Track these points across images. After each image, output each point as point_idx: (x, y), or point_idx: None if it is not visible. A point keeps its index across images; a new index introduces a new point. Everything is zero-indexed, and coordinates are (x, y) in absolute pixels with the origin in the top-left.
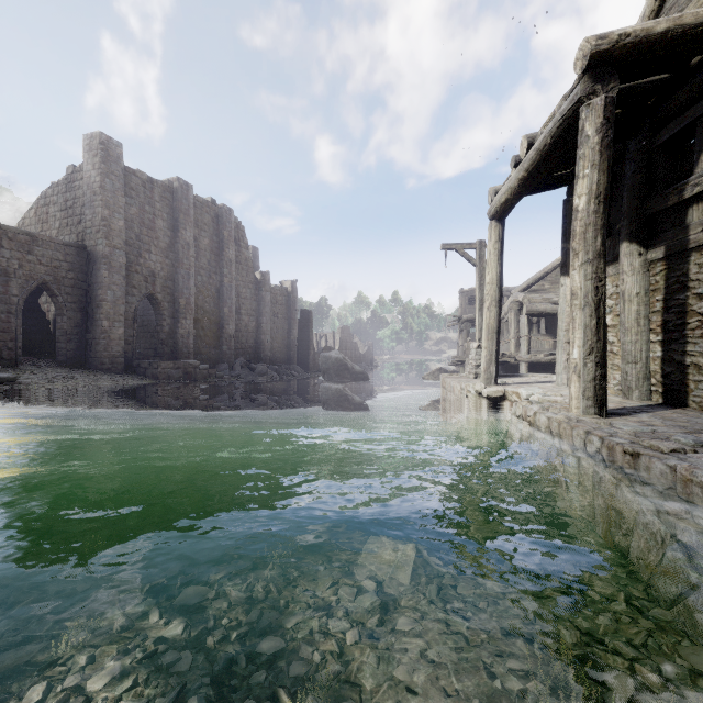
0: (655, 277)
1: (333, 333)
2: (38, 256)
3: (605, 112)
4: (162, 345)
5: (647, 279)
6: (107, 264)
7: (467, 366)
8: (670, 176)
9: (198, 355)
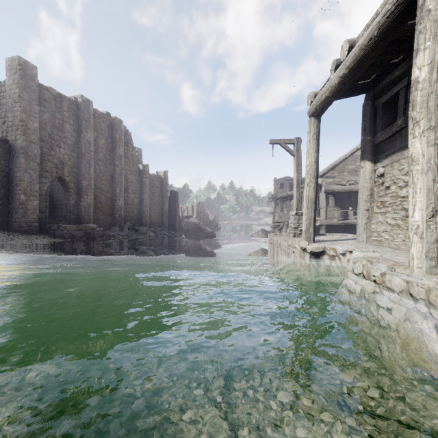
0: None
1: (192, 206)
2: None
3: None
4: (69, 213)
5: None
6: (24, 153)
7: (284, 228)
8: None
9: (97, 220)
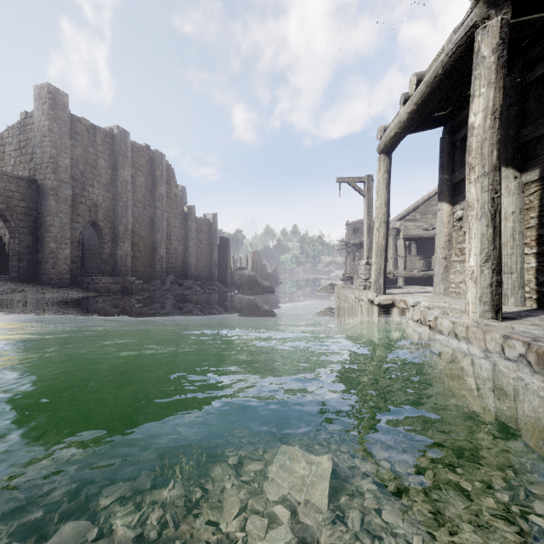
0: (529, 197)
1: (246, 256)
2: None
3: (501, 33)
4: (103, 264)
5: (521, 199)
6: (54, 195)
7: (355, 280)
8: (543, 107)
9: (135, 272)
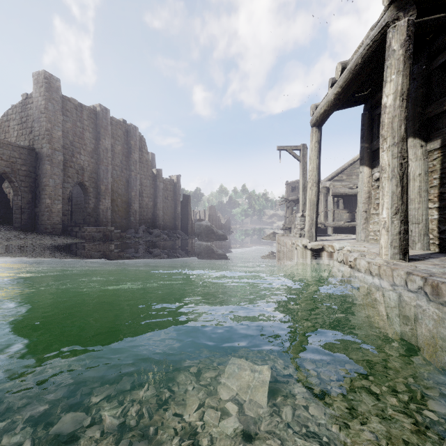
0: (432, 162)
1: (204, 210)
2: (0, 154)
3: (408, 31)
4: (88, 216)
5: (426, 164)
6: (49, 160)
7: (293, 229)
8: (444, 89)
9: (113, 223)
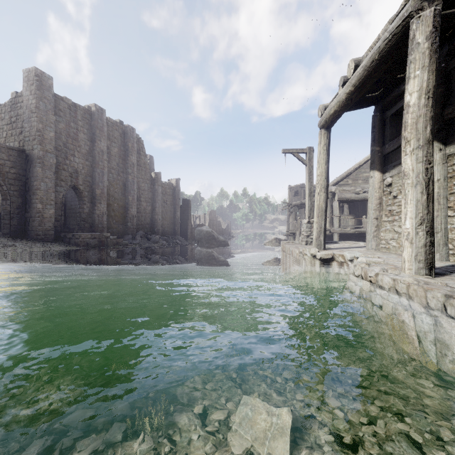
0: (452, 167)
1: (204, 215)
2: None
3: (434, 22)
4: (83, 222)
5: (446, 169)
6: (40, 163)
7: (297, 236)
8: None
9: (110, 229)
